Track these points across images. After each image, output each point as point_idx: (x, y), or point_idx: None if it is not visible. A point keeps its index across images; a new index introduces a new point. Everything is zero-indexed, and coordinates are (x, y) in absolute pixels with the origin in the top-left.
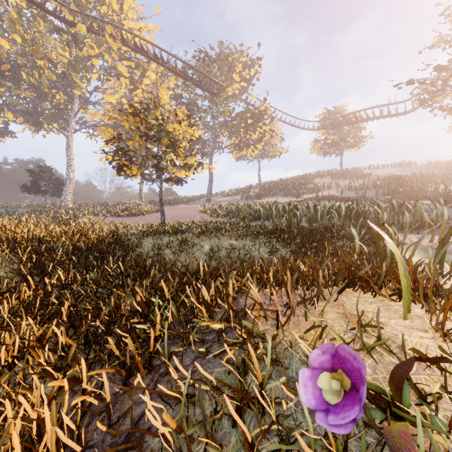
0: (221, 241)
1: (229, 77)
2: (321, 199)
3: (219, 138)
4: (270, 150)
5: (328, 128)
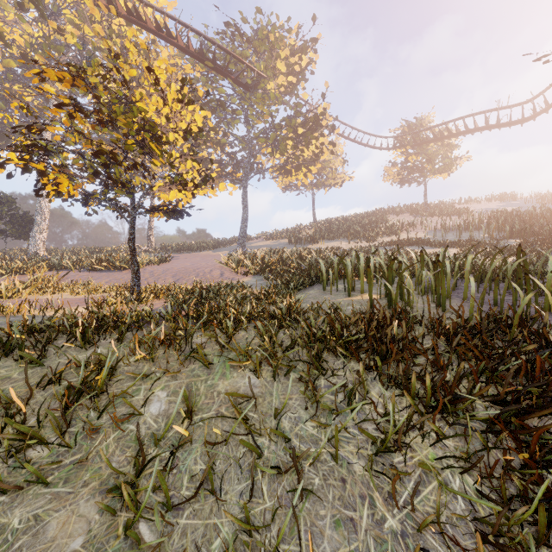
0: (210, 375)
1: (270, 65)
2: (407, 244)
3: (259, 158)
4: (328, 177)
5: (409, 145)
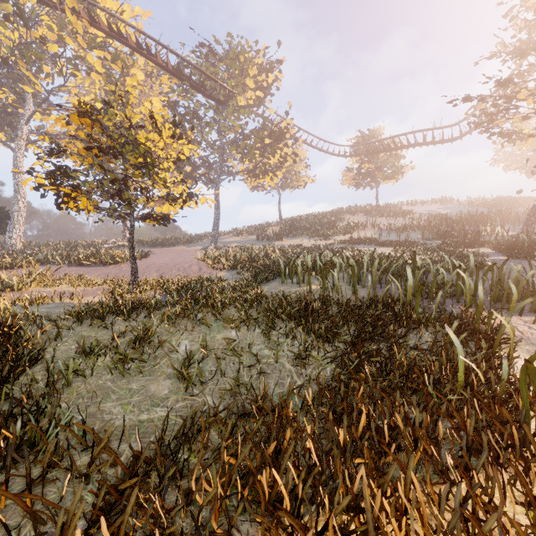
0: (212, 332)
1: (240, 82)
2: (357, 243)
3: (230, 161)
4: (292, 179)
5: (362, 154)
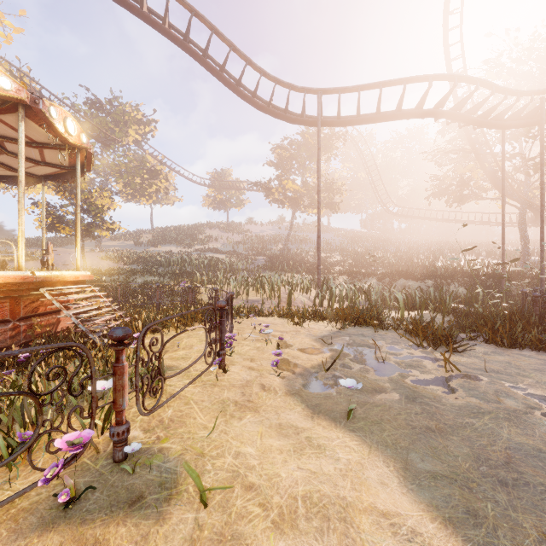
0: (146, 278)
1: (124, 131)
2: (207, 251)
3: (107, 177)
4: (163, 198)
5: (217, 187)
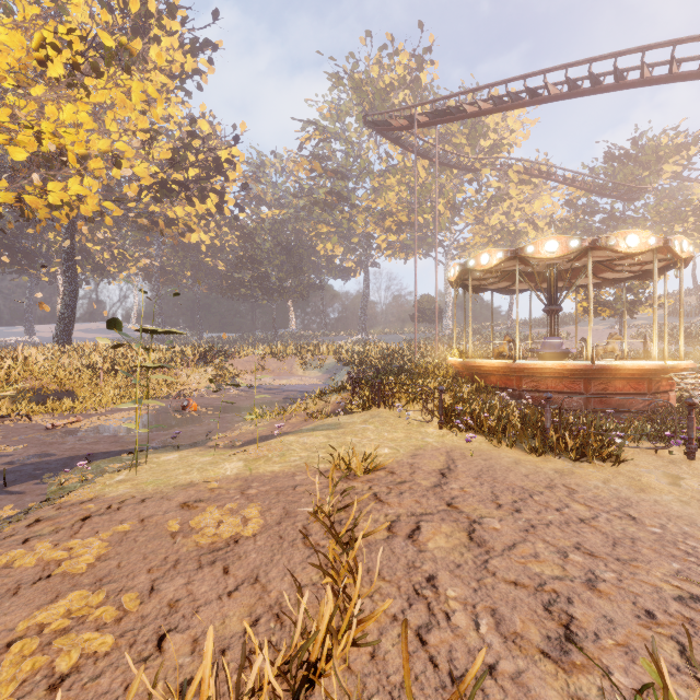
0: None
1: (656, 171)
2: None
3: None
4: None
5: None
